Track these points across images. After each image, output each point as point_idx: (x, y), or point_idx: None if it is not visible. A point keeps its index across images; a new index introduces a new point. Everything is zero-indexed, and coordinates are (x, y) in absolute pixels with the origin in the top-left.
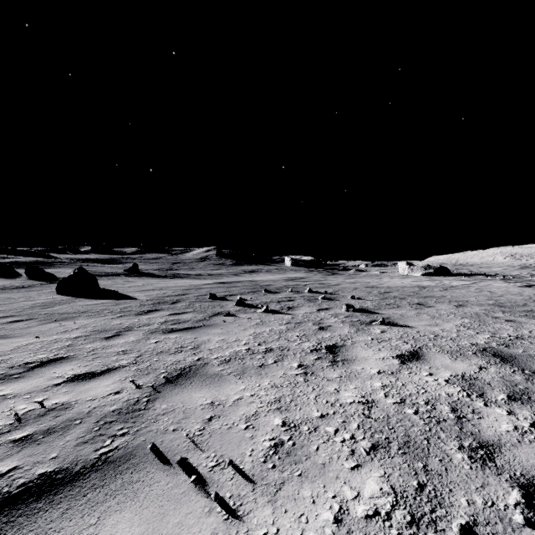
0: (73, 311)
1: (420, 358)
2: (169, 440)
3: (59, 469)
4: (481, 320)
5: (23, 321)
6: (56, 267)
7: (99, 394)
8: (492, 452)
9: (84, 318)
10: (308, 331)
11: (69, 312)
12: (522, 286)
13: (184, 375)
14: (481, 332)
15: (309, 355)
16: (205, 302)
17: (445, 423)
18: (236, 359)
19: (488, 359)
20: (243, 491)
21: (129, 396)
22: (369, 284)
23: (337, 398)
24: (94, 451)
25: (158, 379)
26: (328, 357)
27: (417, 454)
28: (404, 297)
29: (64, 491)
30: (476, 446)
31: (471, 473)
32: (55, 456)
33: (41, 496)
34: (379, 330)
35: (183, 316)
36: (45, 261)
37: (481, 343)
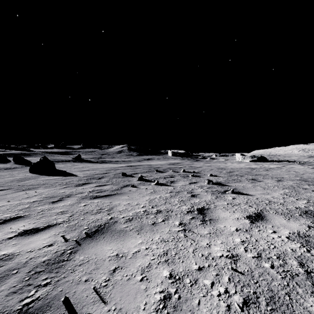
0: (36, 183)
1: (264, 218)
2: (80, 290)
3: None
4: (296, 190)
5: (4, 190)
6: (32, 156)
7: (37, 246)
8: None
9: (42, 188)
10: (184, 198)
11: (34, 184)
12: (313, 168)
13: (99, 231)
14: (299, 199)
15: (186, 215)
16: (119, 178)
17: (298, 277)
18: (136, 218)
19: (312, 220)
20: None
21: (58, 248)
22: (219, 167)
23: (209, 252)
24: (19, 302)
25: (81, 234)
26: (199, 217)
27: (284, 311)
28: (242, 175)
29: None
30: None
31: None
32: None
33: None
34: (231, 197)
35: (104, 187)
36: (26, 153)
37: (302, 207)
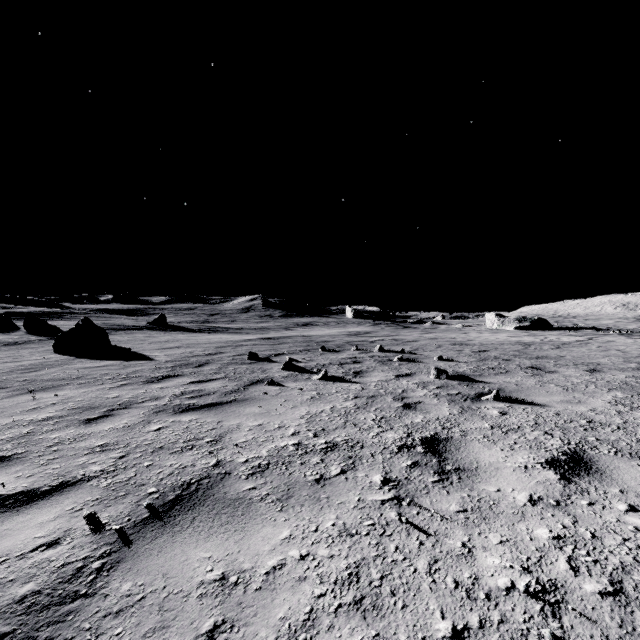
0: (62, 376)
1: (591, 467)
2: None
3: None
4: None
5: None
6: (65, 318)
7: (17, 546)
8: None
9: (72, 387)
10: (389, 411)
11: (57, 378)
12: None
13: (185, 501)
14: None
15: (398, 458)
16: (242, 364)
17: None
18: (277, 464)
19: None
20: None
21: (69, 554)
22: (455, 340)
23: (474, 572)
24: None
25: (137, 510)
26: (429, 462)
27: None
28: (508, 357)
29: None
30: None
31: None
32: None
33: None
34: (495, 410)
35: (209, 385)
36: (53, 311)
37: None
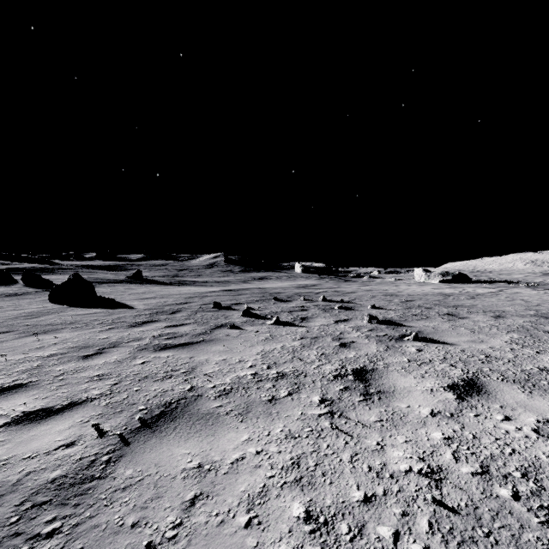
0: (59, 322)
1: (482, 390)
2: None
3: None
4: (532, 335)
5: None
6: (56, 273)
7: (43, 446)
8: None
9: (68, 330)
10: (328, 349)
11: (55, 323)
12: None
13: (167, 415)
14: (542, 351)
15: (333, 384)
16: (208, 311)
17: None
18: (238, 388)
19: None
20: None
21: (84, 452)
22: (387, 292)
23: (383, 461)
24: None
25: (131, 422)
26: (357, 387)
27: None
28: (430, 306)
29: None
30: None
31: None
32: None
33: None
34: (413, 348)
35: (181, 328)
36: (46, 267)
37: None
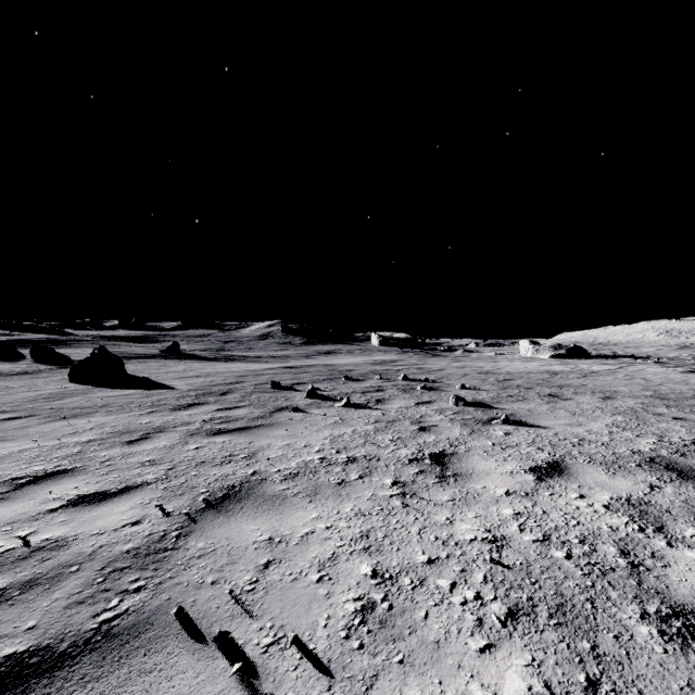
0: (88, 405)
1: (564, 472)
2: (204, 599)
3: (36, 647)
4: (639, 418)
5: (21, 418)
6: (72, 346)
7: (109, 525)
8: (694, 624)
9: (102, 414)
10: (405, 433)
11: (83, 406)
12: (685, 371)
13: (232, 497)
14: (643, 434)
15: (408, 468)
16: (265, 392)
17: (613, 574)
18: (305, 472)
19: (660, 474)
20: (314, 691)
21: (152, 529)
22: (482, 369)
23: (450, 532)
24: (92, 618)
25: (195, 503)
26: (433, 470)
27: (579, 626)
28: (530, 386)
29: (38, 686)
30: (668, 614)
31: (668, 661)
32: (33, 626)
33: (1, 694)
34: (501, 432)
35: (235, 412)
36: (58, 339)
37: (645, 451)
